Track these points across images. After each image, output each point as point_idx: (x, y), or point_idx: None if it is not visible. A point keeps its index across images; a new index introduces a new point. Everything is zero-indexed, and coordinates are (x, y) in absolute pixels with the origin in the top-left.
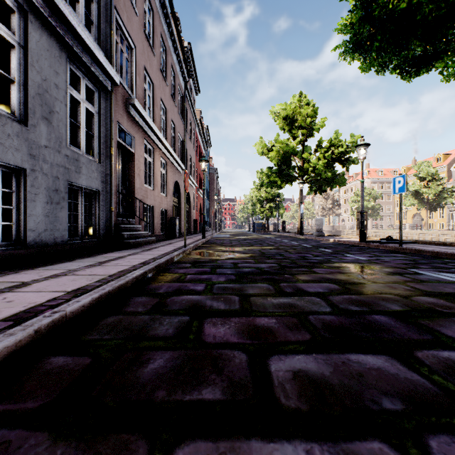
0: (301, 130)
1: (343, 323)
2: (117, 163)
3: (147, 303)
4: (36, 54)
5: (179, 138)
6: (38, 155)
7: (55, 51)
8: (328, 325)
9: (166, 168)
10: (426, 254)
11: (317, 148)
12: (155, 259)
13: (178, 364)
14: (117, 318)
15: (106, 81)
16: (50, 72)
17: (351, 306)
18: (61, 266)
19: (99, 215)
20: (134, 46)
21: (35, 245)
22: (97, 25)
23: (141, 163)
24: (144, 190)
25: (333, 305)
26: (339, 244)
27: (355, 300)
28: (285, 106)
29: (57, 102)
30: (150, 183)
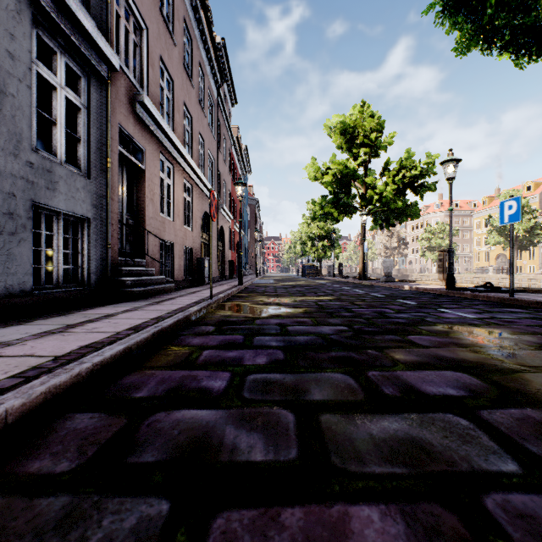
0: (363, 148)
1: None
2: (120, 182)
3: (94, 436)
4: None
5: (210, 158)
6: None
7: (9, 1)
8: None
9: (192, 194)
10: None
11: (383, 172)
12: (159, 319)
13: None
14: None
15: (100, 63)
16: None
17: None
18: None
19: (88, 252)
20: (145, 26)
21: None
22: None
23: (156, 184)
24: (160, 221)
25: (511, 444)
26: (420, 293)
27: None
28: (343, 118)
29: (13, 80)
30: (169, 213)
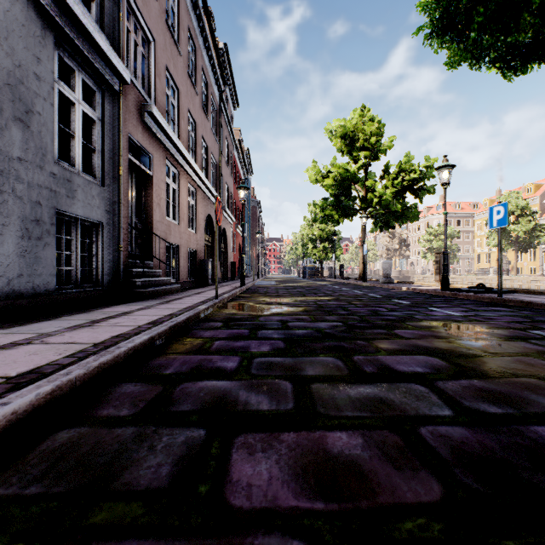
0: (363, 152)
1: (488, 448)
2: (129, 188)
3: (141, 396)
4: (4, 28)
5: (213, 162)
6: (7, 170)
7: (35, 28)
8: (463, 454)
9: (196, 197)
10: (537, 308)
11: (383, 175)
12: (172, 315)
13: None
14: (76, 435)
15: (113, 78)
16: (28, 56)
17: (483, 403)
18: (33, 328)
19: (102, 255)
20: (153, 38)
21: (3, 297)
22: (99, 4)
23: (162, 189)
24: (166, 225)
25: (452, 401)
26: (416, 294)
27: (483, 390)
28: (344, 122)
29: (39, 99)
30: (174, 216)
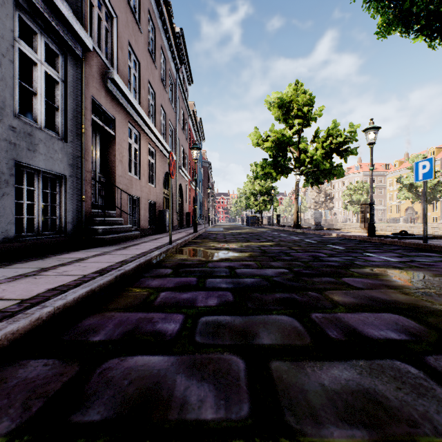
0: (297, 120)
1: None
2: (94, 146)
3: (42, 387)
4: None
5: (170, 128)
6: None
7: None
8: None
9: (155, 157)
10: None
11: (314, 139)
12: (123, 262)
13: None
14: None
15: (75, 44)
16: None
17: None
18: None
19: (65, 205)
20: (115, 15)
21: None
22: None
23: (124, 148)
24: (128, 179)
25: None
26: (346, 240)
27: None
28: (281, 94)
29: None
30: (136, 172)
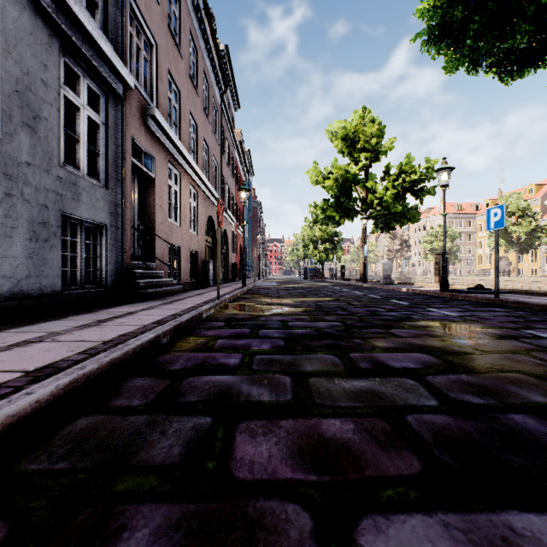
0: (364, 153)
1: (467, 433)
2: (132, 190)
3: (150, 389)
4: (13, 37)
5: (214, 163)
6: (16, 174)
7: (43, 36)
8: (443, 437)
9: (197, 199)
10: (533, 308)
11: (384, 176)
12: (176, 315)
13: (175, 544)
14: (94, 421)
15: (116, 83)
16: (35, 63)
17: (467, 394)
18: (42, 327)
19: (106, 256)
20: (155, 42)
21: (12, 297)
22: (103, 10)
23: (164, 191)
24: (168, 226)
25: (439, 393)
26: (415, 295)
27: (469, 383)
28: (345, 123)
29: (46, 105)
30: (176, 218)
